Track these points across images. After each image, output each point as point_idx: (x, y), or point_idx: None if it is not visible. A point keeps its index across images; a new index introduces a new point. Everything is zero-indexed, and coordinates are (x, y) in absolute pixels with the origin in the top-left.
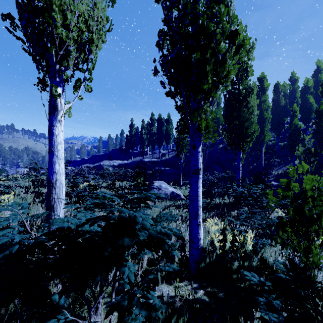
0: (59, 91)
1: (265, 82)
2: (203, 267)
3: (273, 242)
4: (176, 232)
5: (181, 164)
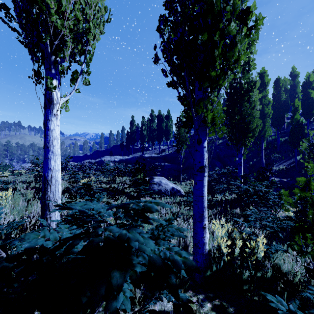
0: (54, 83)
1: (266, 77)
2: (209, 275)
3: (284, 246)
4: (187, 258)
5: (181, 159)
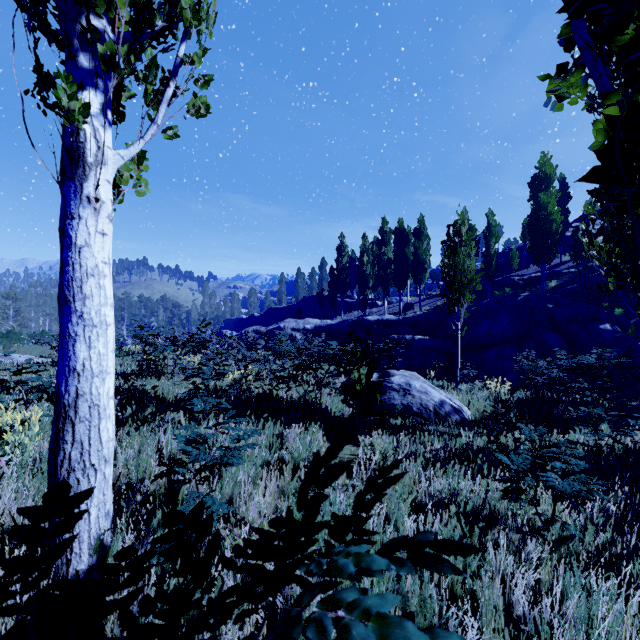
0: (90, 101)
1: None
2: None
3: None
4: None
5: (458, 329)
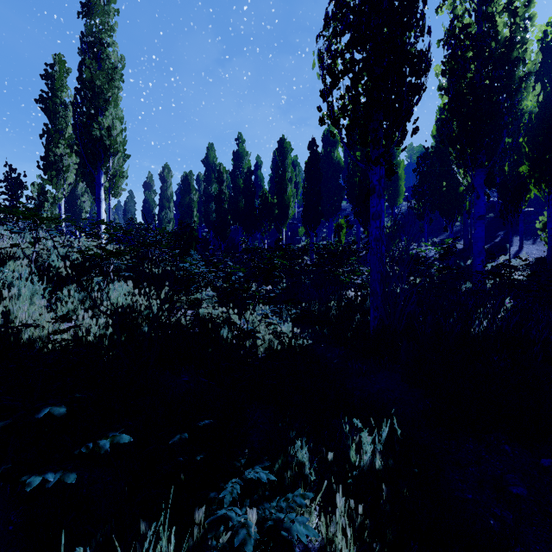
0: None
1: (166, 173)
2: None
3: None
4: None
5: None
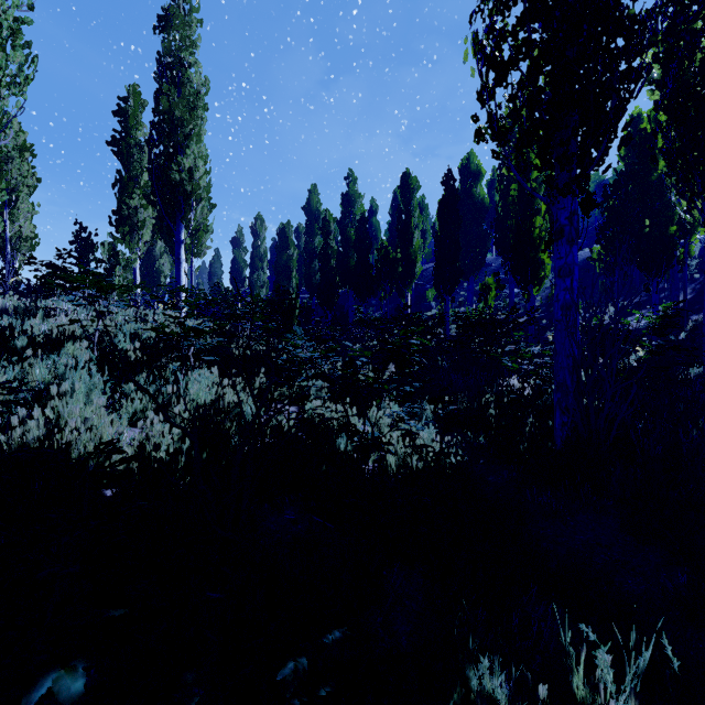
0: None
1: (259, 225)
2: None
3: None
4: None
5: None
